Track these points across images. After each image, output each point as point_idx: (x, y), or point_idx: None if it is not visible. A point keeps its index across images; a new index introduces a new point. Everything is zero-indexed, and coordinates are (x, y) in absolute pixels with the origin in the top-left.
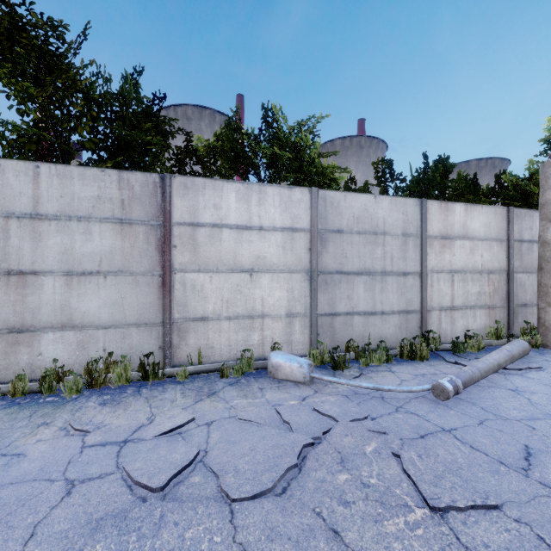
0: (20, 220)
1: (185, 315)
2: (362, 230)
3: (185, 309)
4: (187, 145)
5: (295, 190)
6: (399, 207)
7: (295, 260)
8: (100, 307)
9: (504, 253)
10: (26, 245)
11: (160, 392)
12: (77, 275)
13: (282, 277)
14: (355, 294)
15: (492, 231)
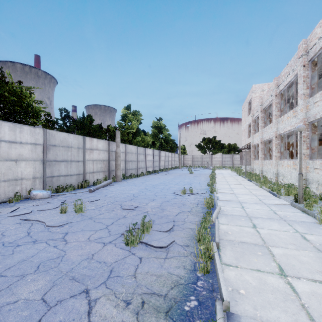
0: None
1: None
2: (63, 145)
3: None
4: None
5: (37, 129)
6: (76, 138)
7: (37, 156)
8: None
9: (108, 155)
10: None
11: None
12: None
13: (31, 163)
14: (61, 169)
15: (104, 148)
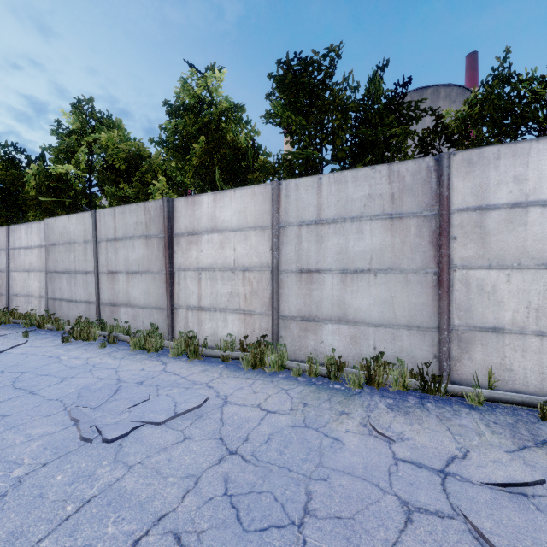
0: (308, 227)
1: (468, 322)
2: None
3: (468, 315)
4: (436, 124)
5: None
6: None
7: None
8: (370, 305)
9: None
10: (312, 248)
11: (451, 413)
12: (350, 273)
13: None
14: None
15: None
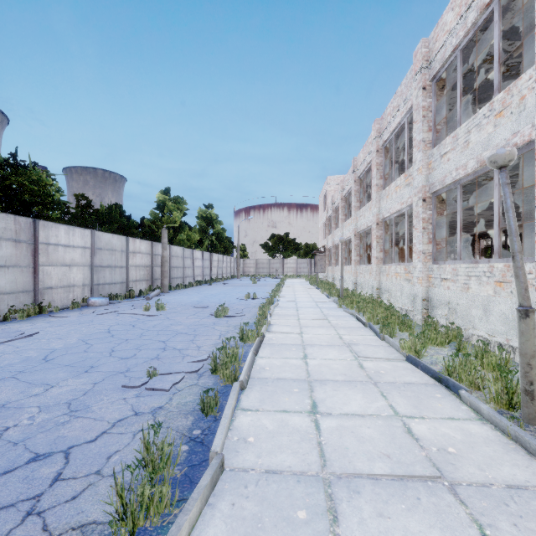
0: None
1: (44, 286)
2: (108, 248)
3: (44, 283)
4: None
5: (86, 230)
6: (120, 239)
7: (86, 261)
8: (6, 284)
9: (151, 259)
10: None
11: (60, 313)
12: None
13: (81, 268)
14: (106, 276)
15: (148, 250)
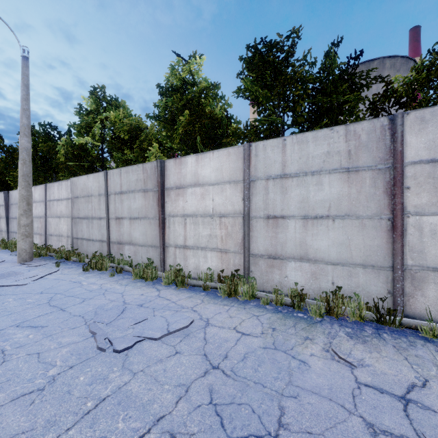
0: (274, 180)
1: (421, 263)
2: None
3: (421, 256)
4: (385, 90)
5: None
6: None
7: None
8: (329, 246)
9: None
10: (277, 198)
11: (407, 344)
12: (311, 219)
13: None
14: None
15: None
